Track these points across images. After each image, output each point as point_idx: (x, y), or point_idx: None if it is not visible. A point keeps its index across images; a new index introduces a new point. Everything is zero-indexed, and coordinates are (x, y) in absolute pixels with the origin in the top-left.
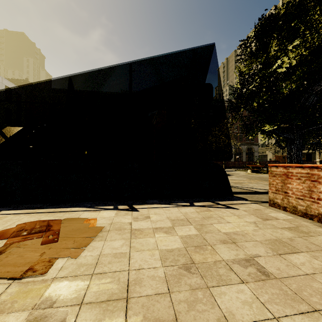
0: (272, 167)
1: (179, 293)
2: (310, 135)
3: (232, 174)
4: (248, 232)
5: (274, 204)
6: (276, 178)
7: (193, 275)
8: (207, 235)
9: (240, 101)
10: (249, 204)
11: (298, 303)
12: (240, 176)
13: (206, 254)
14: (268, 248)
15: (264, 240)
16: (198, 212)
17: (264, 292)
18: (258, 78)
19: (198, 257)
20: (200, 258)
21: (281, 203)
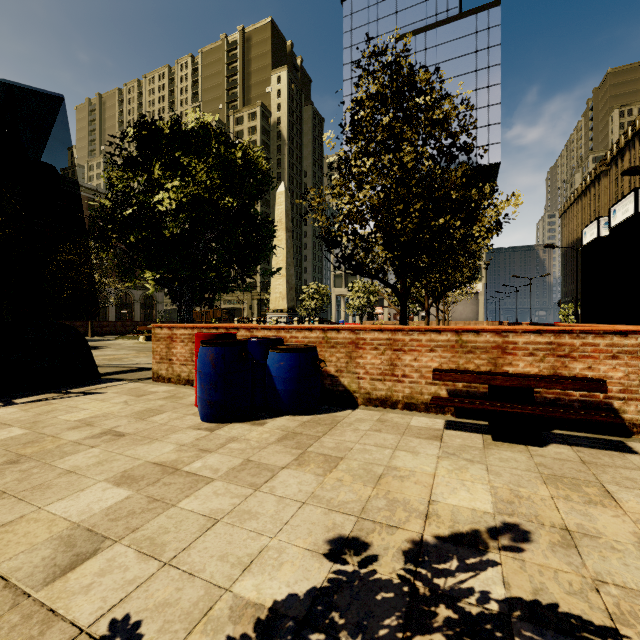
0: (157, 328)
1: (4, 479)
2: (208, 288)
3: (108, 346)
4: (113, 412)
5: (159, 377)
6: (161, 343)
7: (24, 463)
8: (46, 429)
9: (111, 228)
10: (126, 384)
11: (144, 441)
12: (123, 348)
13: (45, 444)
14: (133, 418)
15: (131, 413)
16: (27, 409)
17: (115, 445)
18: (139, 202)
19: (32, 449)
20: (35, 450)
21: (166, 374)
